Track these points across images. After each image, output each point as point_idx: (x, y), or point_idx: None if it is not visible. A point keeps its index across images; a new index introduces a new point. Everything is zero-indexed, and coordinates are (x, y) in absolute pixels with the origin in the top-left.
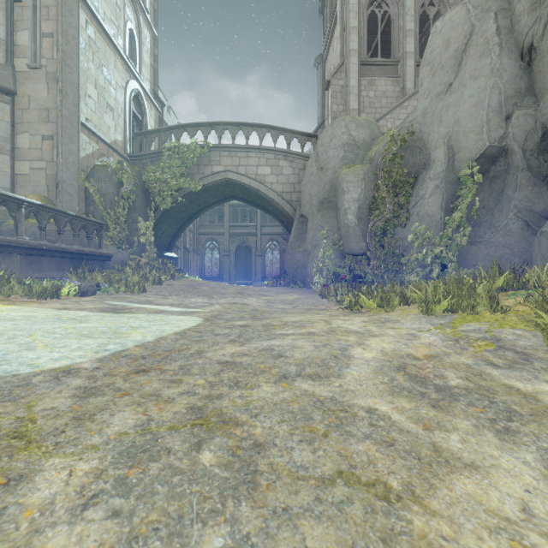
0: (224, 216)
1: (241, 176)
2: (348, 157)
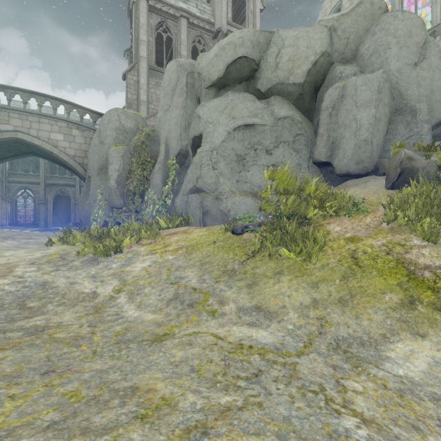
0: (40, 167)
1: (33, 138)
2: (120, 138)
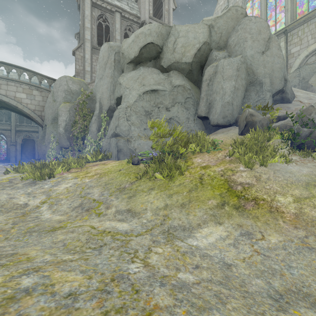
0: (11, 117)
1: (2, 96)
2: (68, 98)
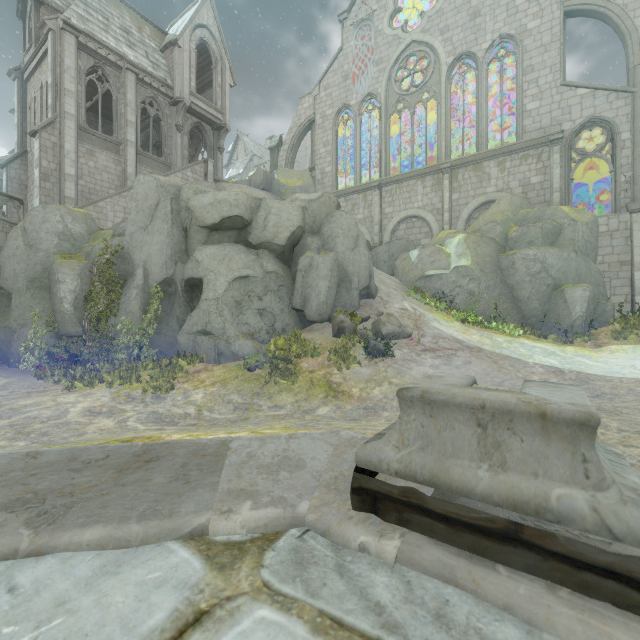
0: None
1: None
2: (65, 246)
